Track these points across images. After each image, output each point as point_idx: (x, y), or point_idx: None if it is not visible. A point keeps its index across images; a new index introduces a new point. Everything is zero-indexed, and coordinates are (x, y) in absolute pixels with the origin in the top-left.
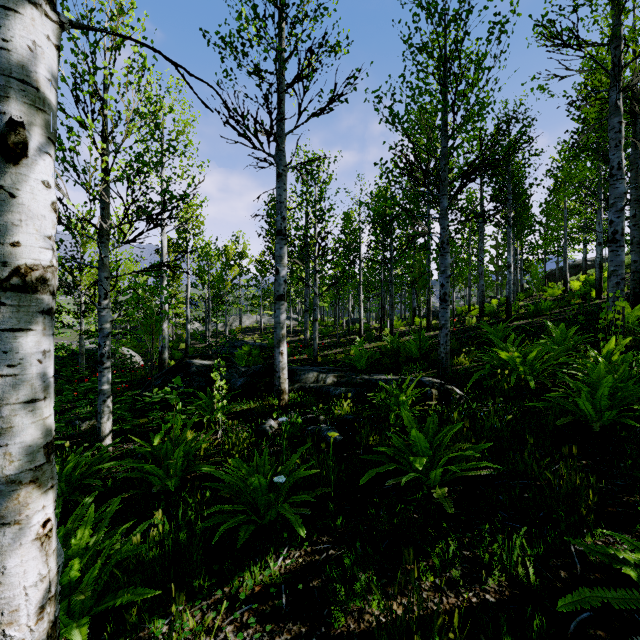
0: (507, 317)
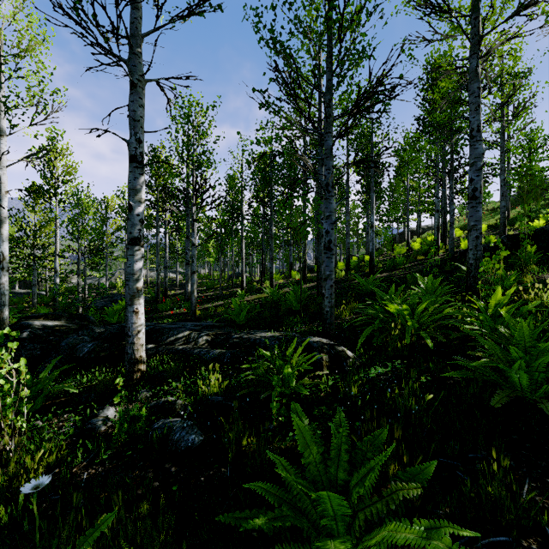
0: (371, 270)
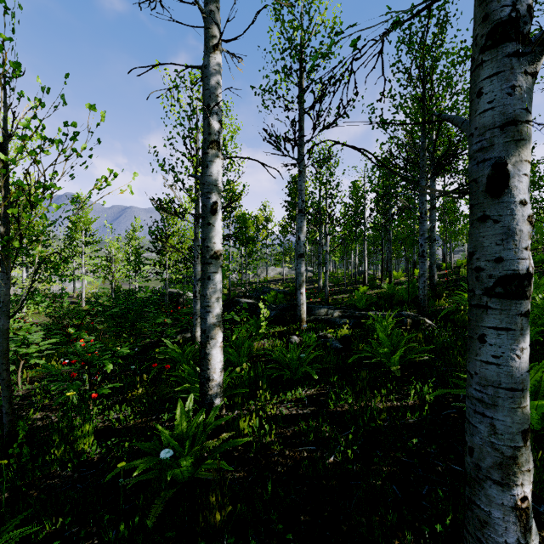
0: None
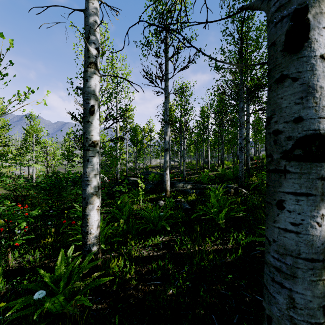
0: None
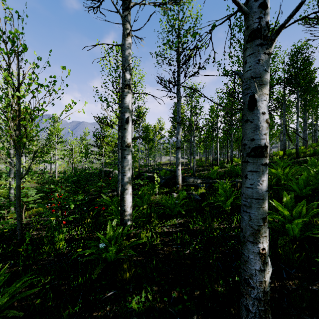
0: (296, 156)
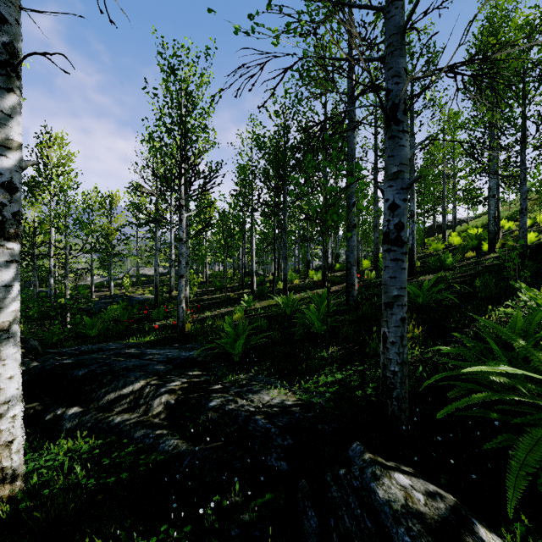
0: (410, 271)
